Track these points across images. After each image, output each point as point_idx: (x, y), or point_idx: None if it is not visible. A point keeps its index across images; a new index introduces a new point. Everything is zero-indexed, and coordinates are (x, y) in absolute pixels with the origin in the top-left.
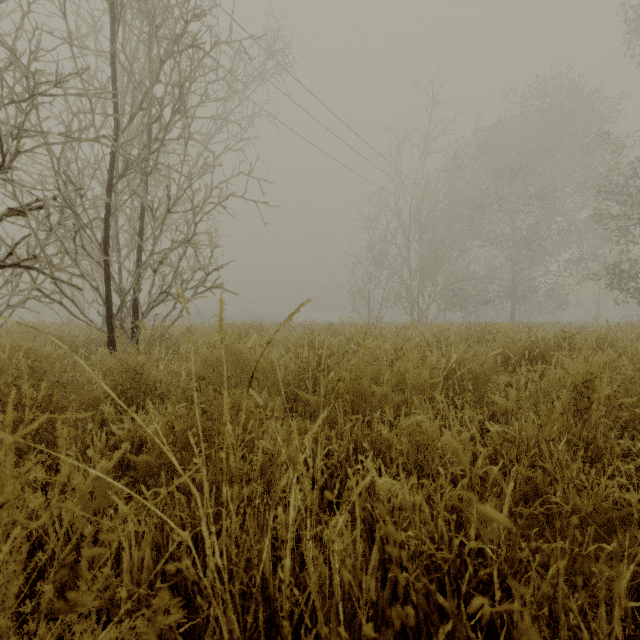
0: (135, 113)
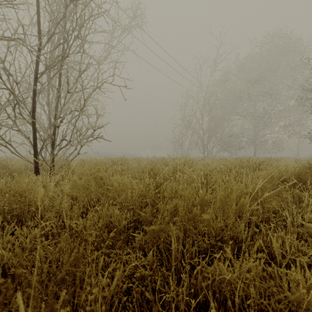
0: (50, 36)
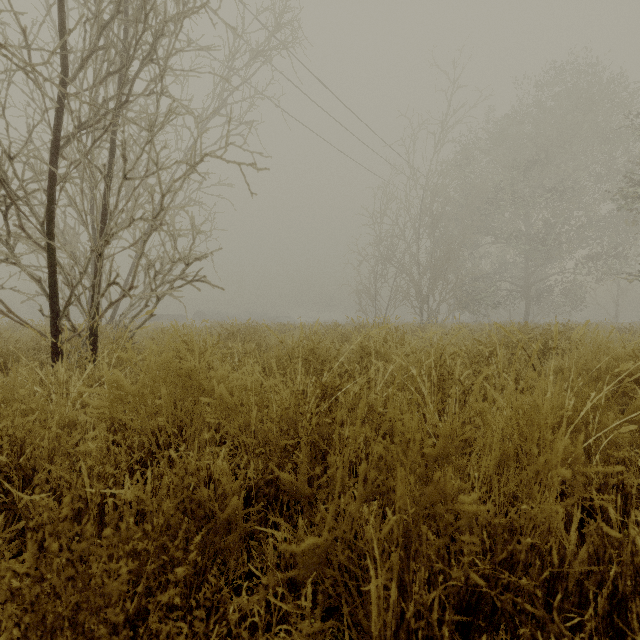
0: (87, 55)
